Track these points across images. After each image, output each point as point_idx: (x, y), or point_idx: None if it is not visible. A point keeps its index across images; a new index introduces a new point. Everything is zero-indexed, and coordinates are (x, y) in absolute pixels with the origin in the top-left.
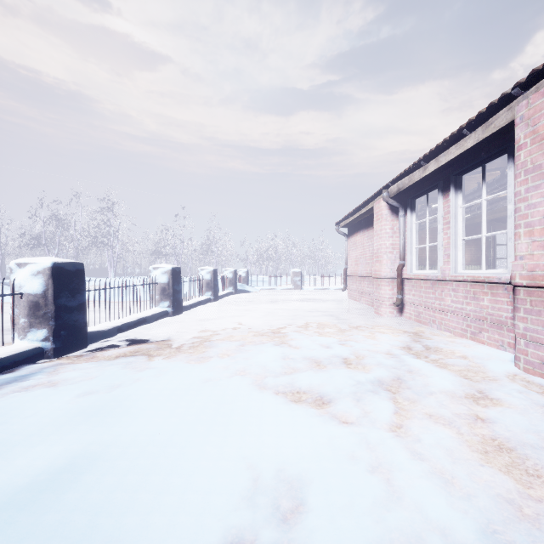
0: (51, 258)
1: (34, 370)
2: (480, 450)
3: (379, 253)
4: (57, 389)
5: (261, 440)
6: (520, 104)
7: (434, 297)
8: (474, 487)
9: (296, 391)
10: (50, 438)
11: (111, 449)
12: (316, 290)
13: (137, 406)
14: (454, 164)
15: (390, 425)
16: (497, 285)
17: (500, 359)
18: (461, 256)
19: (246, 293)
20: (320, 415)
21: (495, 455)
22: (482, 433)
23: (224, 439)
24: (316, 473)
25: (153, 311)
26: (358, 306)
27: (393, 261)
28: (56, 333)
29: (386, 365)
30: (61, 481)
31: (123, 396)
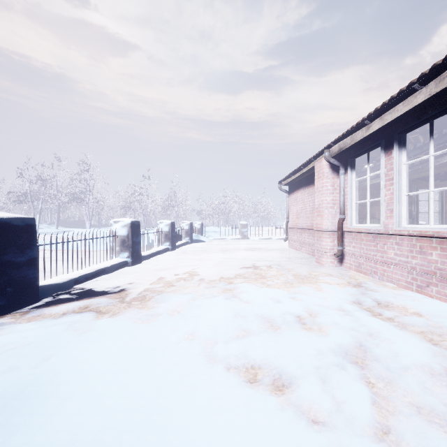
0: None
1: None
2: None
3: (320, 208)
4: None
5: None
6: None
7: (376, 249)
8: None
9: (250, 365)
10: None
11: None
12: (261, 239)
13: (57, 396)
14: (398, 122)
15: (374, 428)
16: None
17: None
18: (405, 211)
19: (200, 243)
20: (281, 408)
21: None
22: None
23: None
24: None
25: (113, 261)
26: (299, 255)
27: (333, 215)
28: (1, 290)
29: (343, 327)
30: None
31: (48, 376)
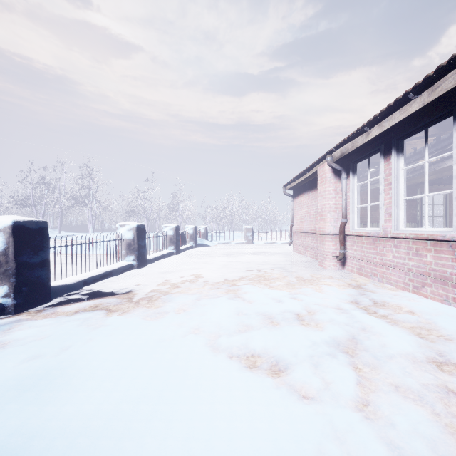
0: (13, 217)
1: None
2: None
3: (323, 212)
4: (3, 353)
5: (212, 428)
6: None
7: (376, 252)
8: None
9: (250, 354)
10: None
11: (34, 442)
12: (265, 244)
13: (79, 377)
14: (396, 129)
15: (355, 402)
16: (441, 242)
17: (448, 315)
18: (403, 214)
19: (204, 247)
20: (277, 387)
21: None
22: None
23: (170, 426)
24: None
25: (119, 264)
26: (303, 259)
27: (336, 219)
28: (17, 289)
29: (338, 322)
30: None
31: (69, 362)
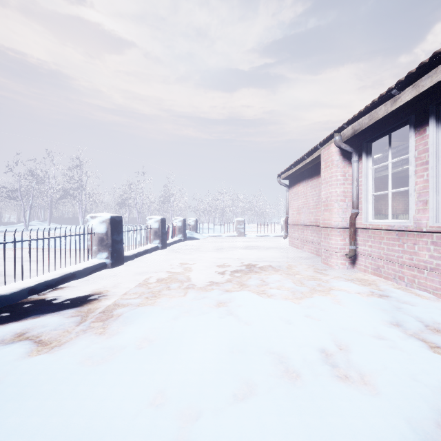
0: None
1: None
2: None
3: (329, 202)
4: None
5: None
6: None
7: (402, 250)
8: None
9: None
10: None
11: None
12: (257, 237)
13: None
14: (435, 91)
15: None
16: None
17: None
18: None
19: (194, 240)
20: None
21: None
22: None
23: None
24: None
25: (88, 263)
26: (301, 254)
27: (344, 209)
28: None
29: (396, 374)
30: None
31: None
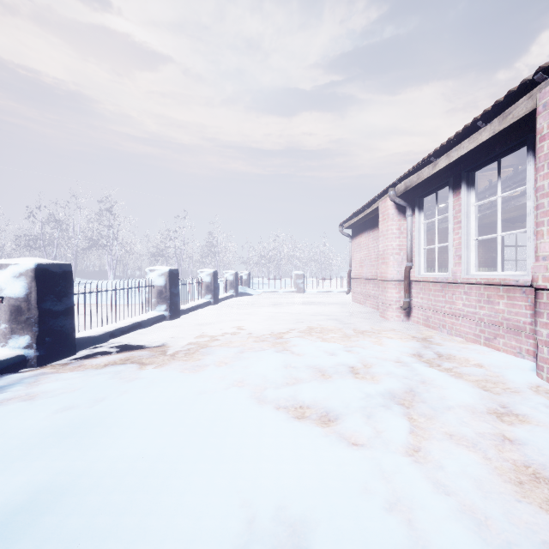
0: (35, 259)
1: (13, 380)
2: (513, 480)
3: (385, 255)
4: (33, 404)
5: (258, 468)
6: (543, 91)
7: (444, 300)
8: (514, 532)
9: (299, 405)
10: (14, 465)
11: (83, 480)
12: (319, 293)
13: (119, 425)
14: (466, 160)
15: (406, 448)
16: (514, 287)
17: (519, 368)
18: (474, 257)
19: (247, 296)
20: (326, 435)
21: (532, 487)
22: (512, 459)
23: (216, 467)
24: (323, 512)
25: (149, 315)
26: (363, 309)
27: (400, 263)
28: (40, 340)
29: (396, 375)
30: (15, 525)
31: (106, 412)
